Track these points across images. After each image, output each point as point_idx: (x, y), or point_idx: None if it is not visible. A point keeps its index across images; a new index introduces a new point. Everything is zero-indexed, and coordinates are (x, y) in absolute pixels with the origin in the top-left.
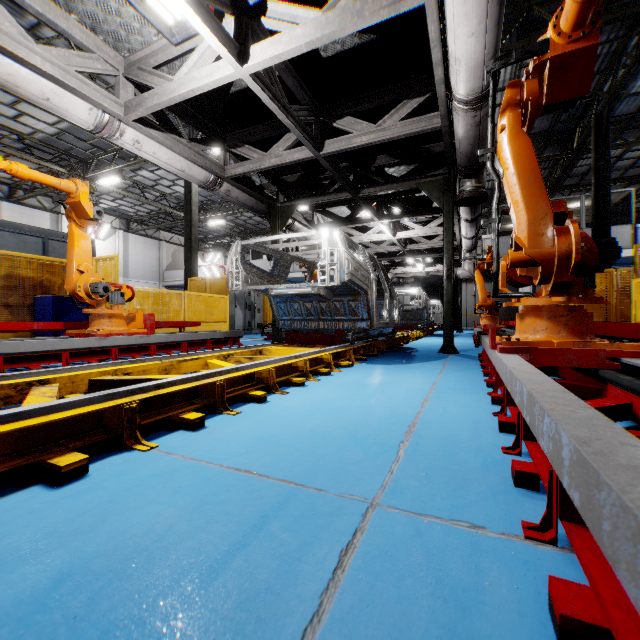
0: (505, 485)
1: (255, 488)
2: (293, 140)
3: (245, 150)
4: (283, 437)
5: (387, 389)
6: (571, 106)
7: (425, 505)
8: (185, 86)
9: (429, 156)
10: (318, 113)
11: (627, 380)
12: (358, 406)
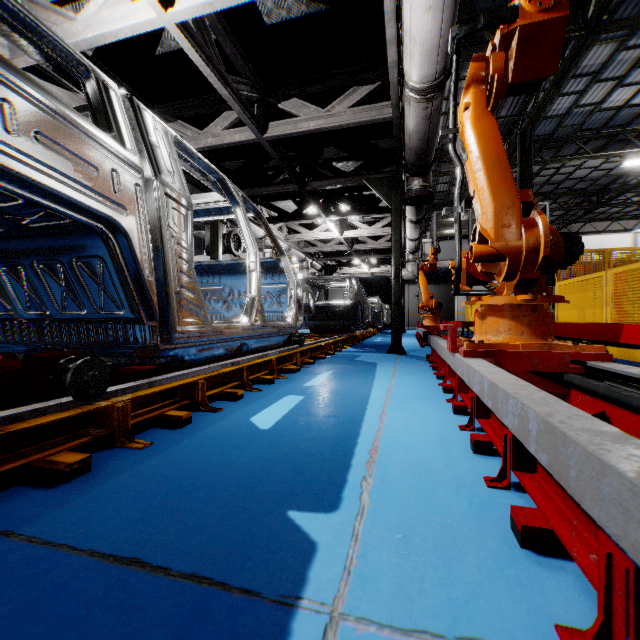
0: (508, 546)
1: (138, 602)
2: (233, 119)
3: (177, 126)
4: (204, 483)
5: (339, 399)
6: (535, 89)
7: (412, 606)
8: (93, 30)
9: (377, 152)
10: (261, 91)
11: (605, 387)
12: (306, 425)
